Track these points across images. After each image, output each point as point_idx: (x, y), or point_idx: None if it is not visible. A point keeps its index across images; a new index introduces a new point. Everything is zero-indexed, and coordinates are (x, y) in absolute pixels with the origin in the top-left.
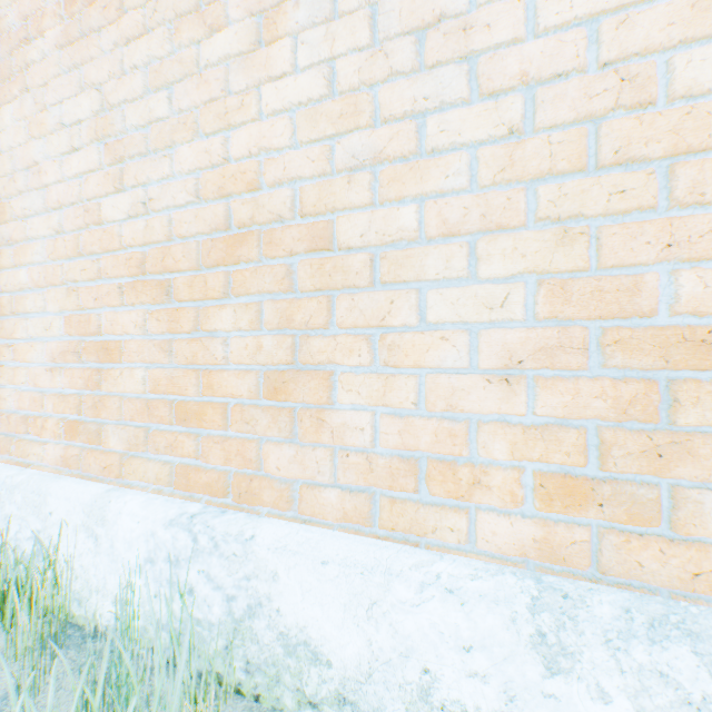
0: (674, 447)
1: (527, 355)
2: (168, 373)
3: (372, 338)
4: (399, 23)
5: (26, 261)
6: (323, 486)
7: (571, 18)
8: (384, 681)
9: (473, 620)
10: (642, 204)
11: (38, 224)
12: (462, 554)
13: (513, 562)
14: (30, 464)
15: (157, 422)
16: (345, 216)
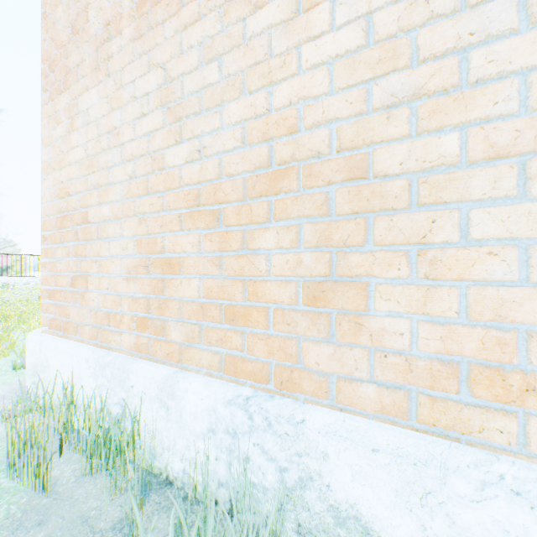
0: None
1: None
2: (219, 282)
3: (408, 254)
4: None
5: (108, 200)
6: (358, 381)
7: None
8: None
9: None
10: None
11: (117, 172)
12: (510, 455)
13: None
14: (111, 347)
15: (209, 320)
16: (383, 148)
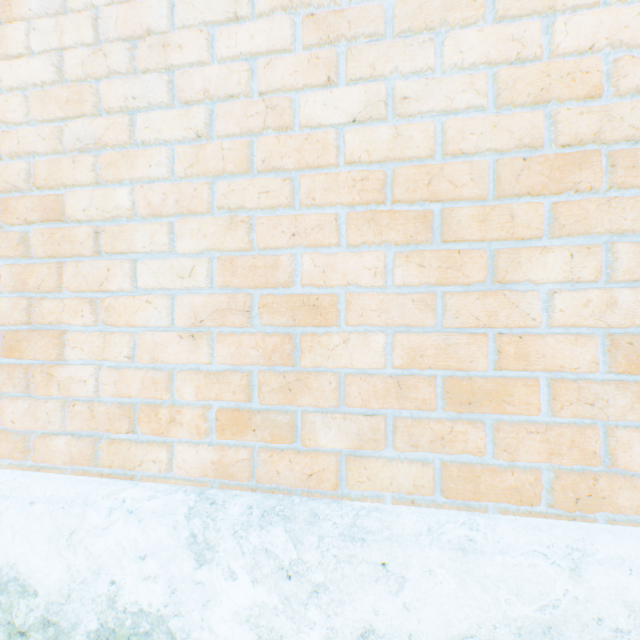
0: (299, 383)
1: (207, 315)
2: None
3: (97, 301)
4: (115, 29)
5: None
6: (56, 435)
7: (238, 53)
8: (81, 598)
9: (148, 533)
10: (281, 202)
11: None
12: (165, 481)
13: (201, 483)
14: None
15: None
16: (71, 191)
